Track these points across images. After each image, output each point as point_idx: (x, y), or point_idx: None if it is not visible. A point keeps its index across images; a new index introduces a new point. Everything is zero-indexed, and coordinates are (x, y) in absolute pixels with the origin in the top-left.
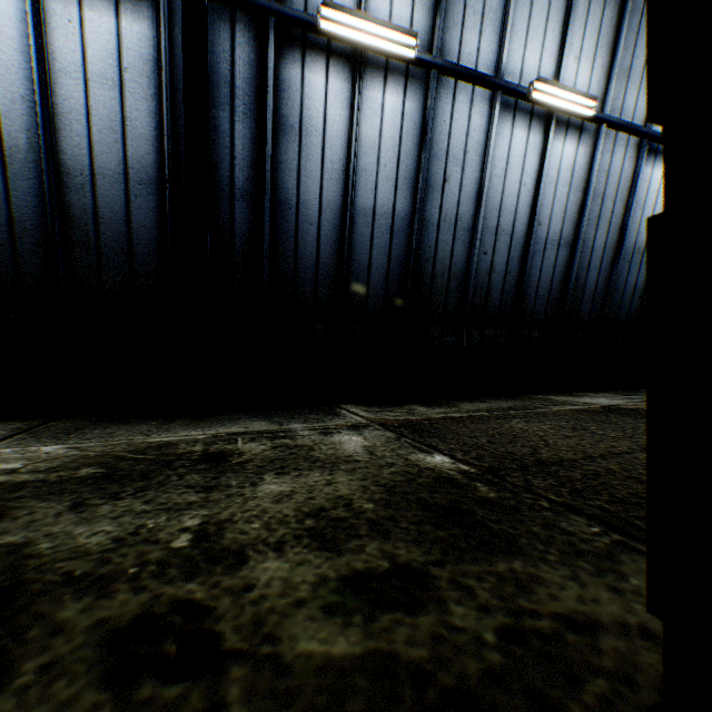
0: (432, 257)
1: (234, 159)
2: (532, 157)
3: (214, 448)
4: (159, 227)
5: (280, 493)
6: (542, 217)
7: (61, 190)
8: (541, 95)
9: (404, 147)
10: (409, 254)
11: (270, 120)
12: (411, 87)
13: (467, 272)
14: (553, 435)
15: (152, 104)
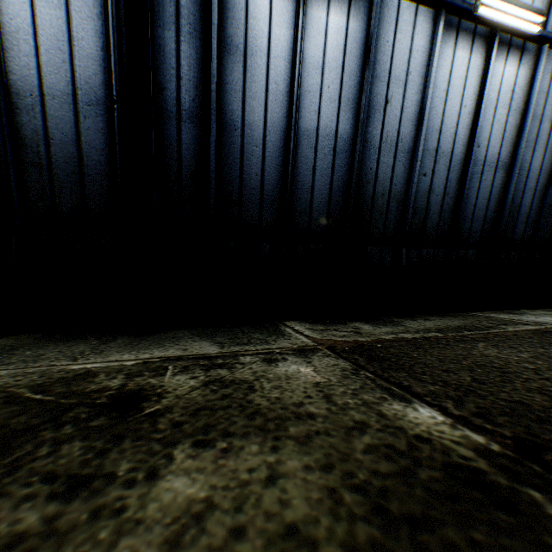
0: (373, 178)
1: (180, 80)
2: (473, 78)
3: (133, 383)
4: (109, 148)
5: (187, 507)
6: (480, 139)
7: (12, 111)
8: (487, 9)
9: (347, 68)
10: (351, 175)
11: (215, 39)
12: (354, 6)
13: (407, 193)
14: (548, 369)
15: (99, 23)
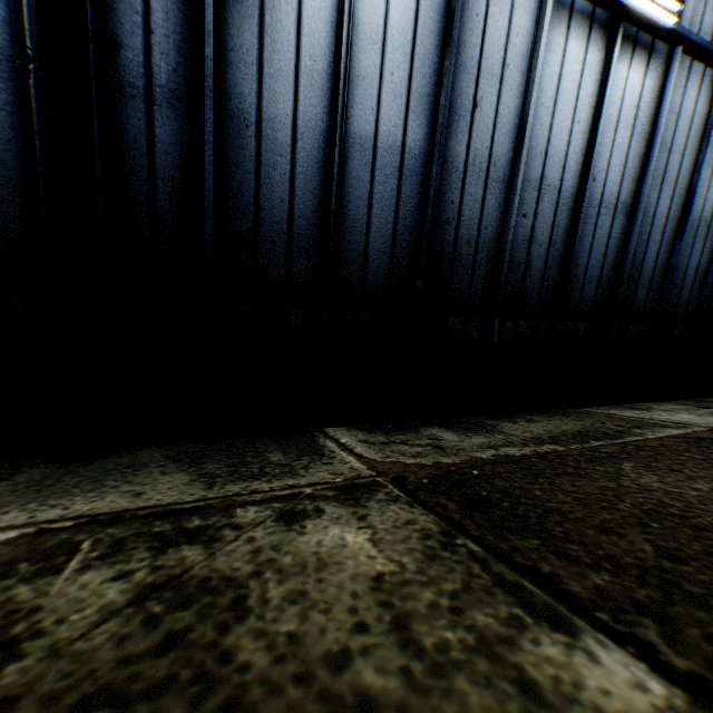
0: (455, 217)
1: (150, 35)
2: (589, 84)
3: None
4: (21, 140)
5: None
6: (597, 170)
7: None
8: None
9: (419, 48)
10: (425, 210)
11: None
12: None
13: (501, 240)
14: None
15: None
